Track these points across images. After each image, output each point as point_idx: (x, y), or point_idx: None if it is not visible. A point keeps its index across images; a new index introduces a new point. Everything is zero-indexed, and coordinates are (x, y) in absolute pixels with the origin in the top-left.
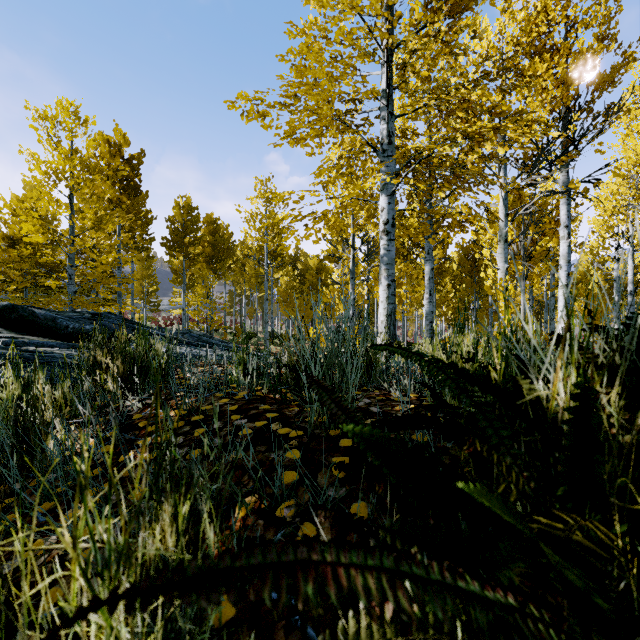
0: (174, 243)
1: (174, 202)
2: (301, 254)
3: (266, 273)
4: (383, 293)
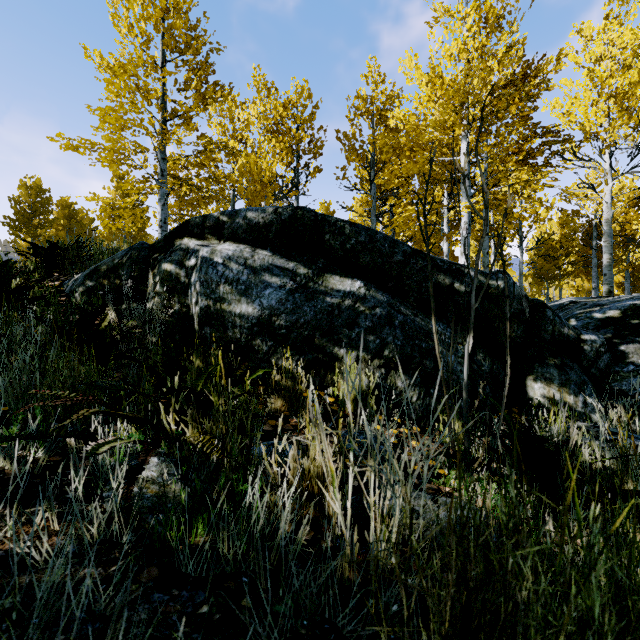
0: (20, 223)
1: (20, 182)
2: None
3: None
4: None
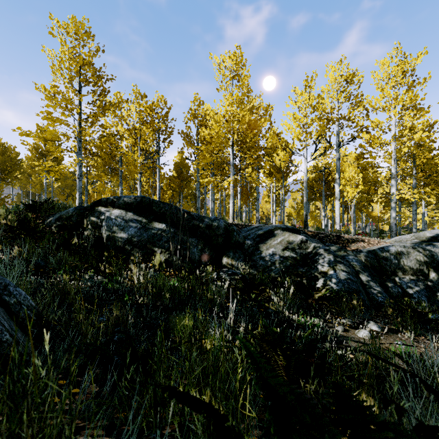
0: None
1: None
2: None
3: (45, 184)
4: (77, 197)
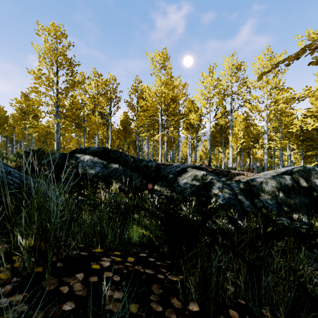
0: None
1: None
2: (51, 124)
3: (27, 134)
4: (55, 145)
